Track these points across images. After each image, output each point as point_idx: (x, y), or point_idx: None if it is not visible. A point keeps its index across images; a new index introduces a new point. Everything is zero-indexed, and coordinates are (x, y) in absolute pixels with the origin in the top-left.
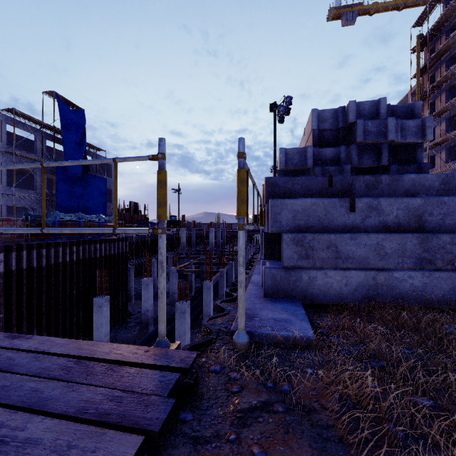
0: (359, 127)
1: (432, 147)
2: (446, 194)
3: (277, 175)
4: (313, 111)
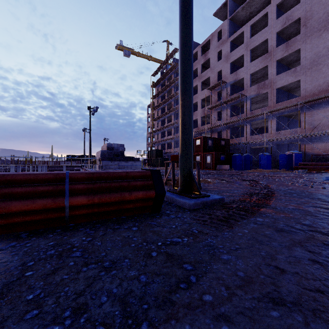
0: (114, 148)
1: (157, 130)
2: (124, 160)
3: (100, 155)
4: (107, 143)
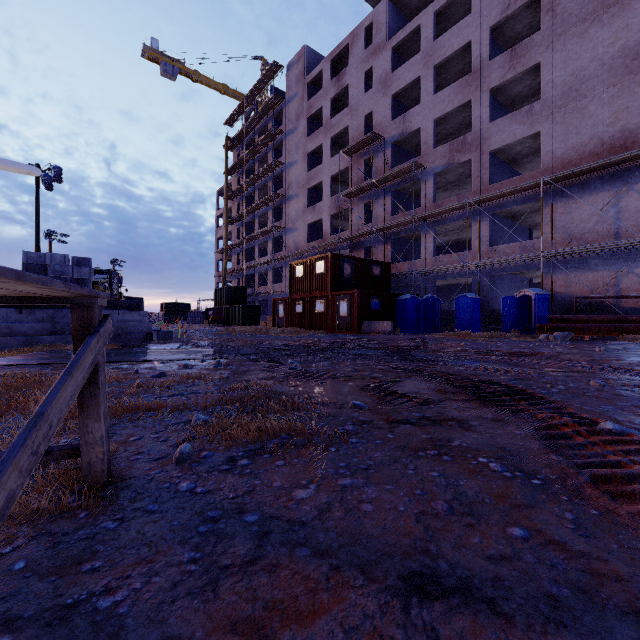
0: (51, 268)
1: (238, 245)
2: None
3: None
4: (23, 252)
